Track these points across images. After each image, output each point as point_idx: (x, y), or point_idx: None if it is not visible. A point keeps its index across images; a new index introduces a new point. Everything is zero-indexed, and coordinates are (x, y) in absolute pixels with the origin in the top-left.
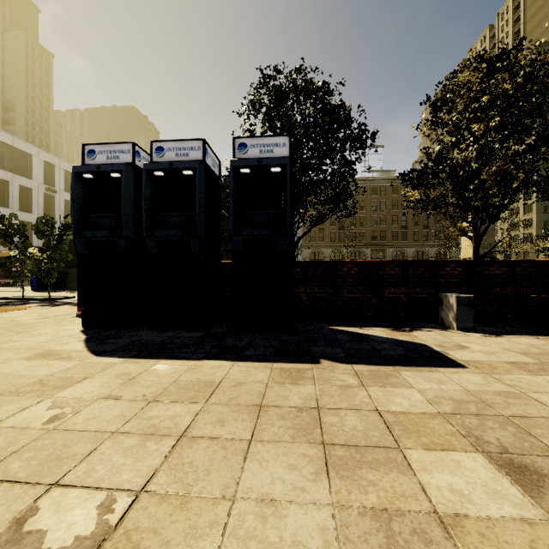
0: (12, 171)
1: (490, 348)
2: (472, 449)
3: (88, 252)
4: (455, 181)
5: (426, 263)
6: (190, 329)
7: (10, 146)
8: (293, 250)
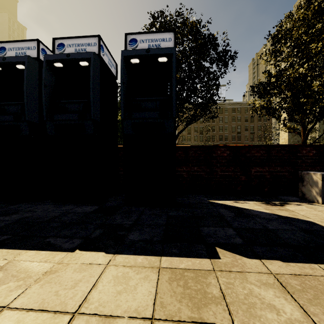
0: None
1: None
2: None
3: None
4: (291, 91)
5: (286, 147)
6: (86, 203)
7: None
8: None
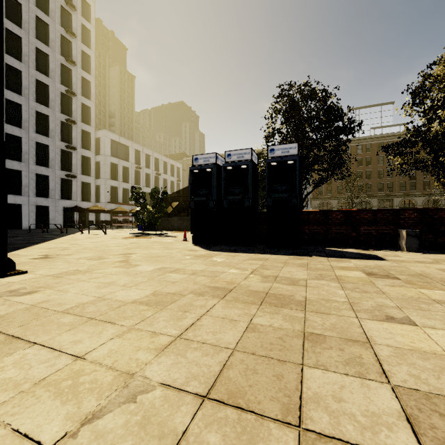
0: (119, 158)
1: (414, 257)
2: (359, 271)
3: (196, 208)
4: (431, 149)
5: (390, 211)
6: (244, 246)
7: (118, 142)
8: (302, 204)
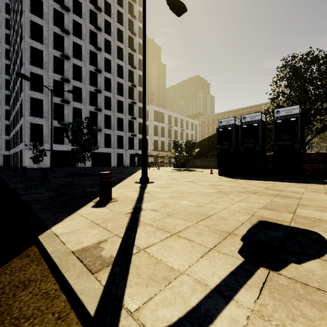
0: (158, 121)
1: None
2: None
3: (221, 152)
4: None
5: None
6: (255, 177)
7: (158, 111)
8: (304, 147)
